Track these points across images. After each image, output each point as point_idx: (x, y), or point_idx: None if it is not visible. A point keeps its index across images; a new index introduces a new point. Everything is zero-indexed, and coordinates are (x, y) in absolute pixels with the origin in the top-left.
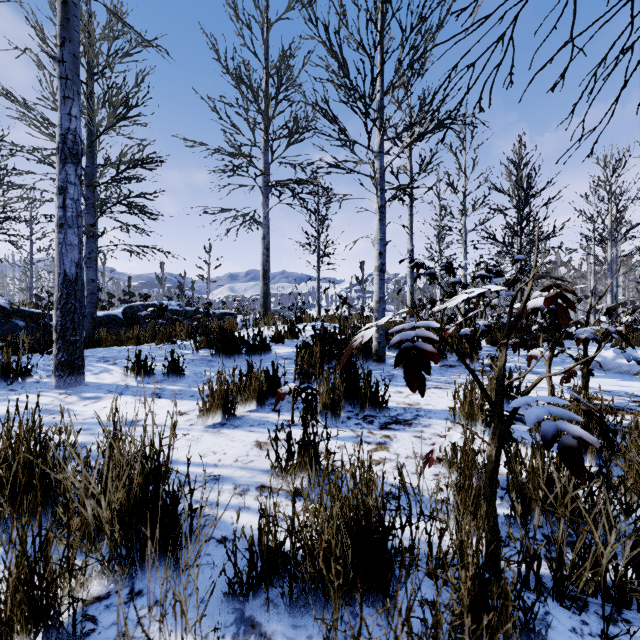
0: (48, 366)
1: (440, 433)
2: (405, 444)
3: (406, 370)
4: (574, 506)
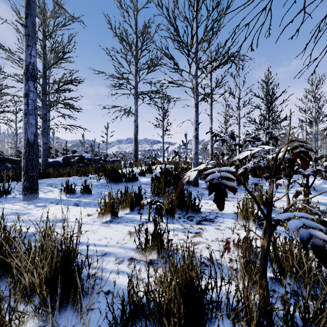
0: (20, 188)
1: (229, 226)
2: (210, 233)
3: (216, 197)
4: (315, 277)
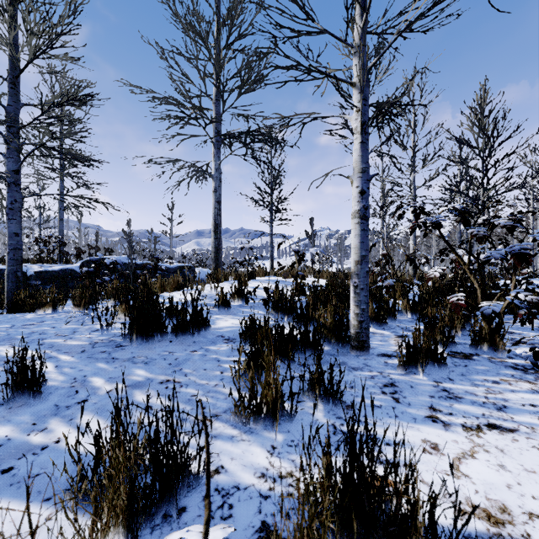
0: None
1: None
2: None
3: None
4: None
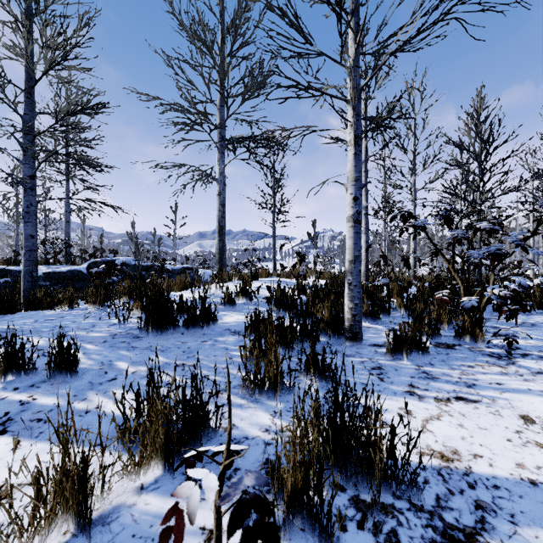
0: None
1: None
2: None
3: None
4: None
